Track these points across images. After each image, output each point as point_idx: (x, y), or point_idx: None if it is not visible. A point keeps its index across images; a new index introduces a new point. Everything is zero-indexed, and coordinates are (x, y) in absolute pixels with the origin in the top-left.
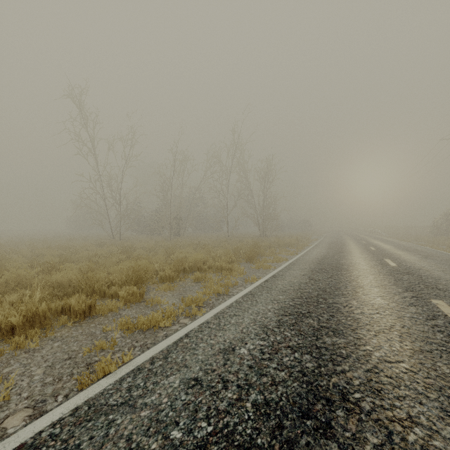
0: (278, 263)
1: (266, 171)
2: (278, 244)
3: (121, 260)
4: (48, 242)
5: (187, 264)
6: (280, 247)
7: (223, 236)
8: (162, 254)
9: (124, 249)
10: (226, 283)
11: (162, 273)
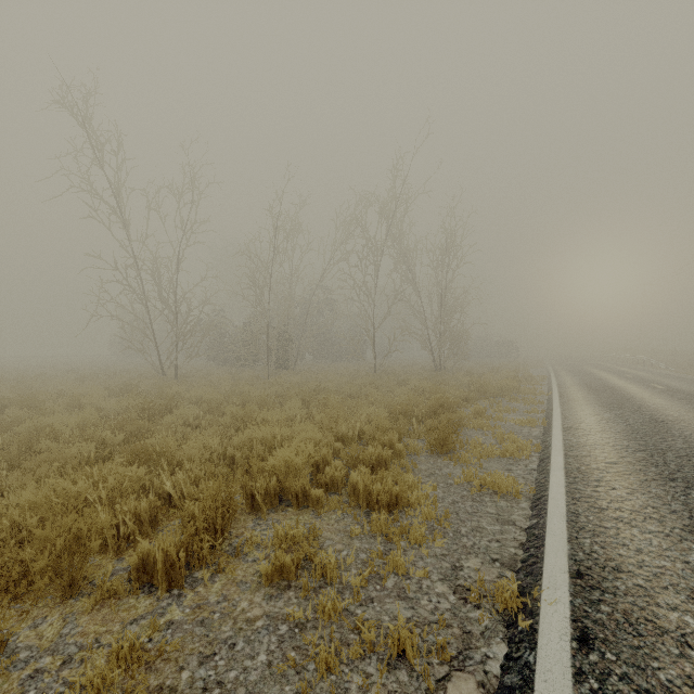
0: (517, 459)
1: (447, 249)
2: (482, 391)
3: (119, 442)
4: (32, 383)
5: (261, 484)
6: (485, 397)
7: (365, 370)
8: (227, 422)
9: (145, 409)
10: (393, 641)
11: (148, 547)
